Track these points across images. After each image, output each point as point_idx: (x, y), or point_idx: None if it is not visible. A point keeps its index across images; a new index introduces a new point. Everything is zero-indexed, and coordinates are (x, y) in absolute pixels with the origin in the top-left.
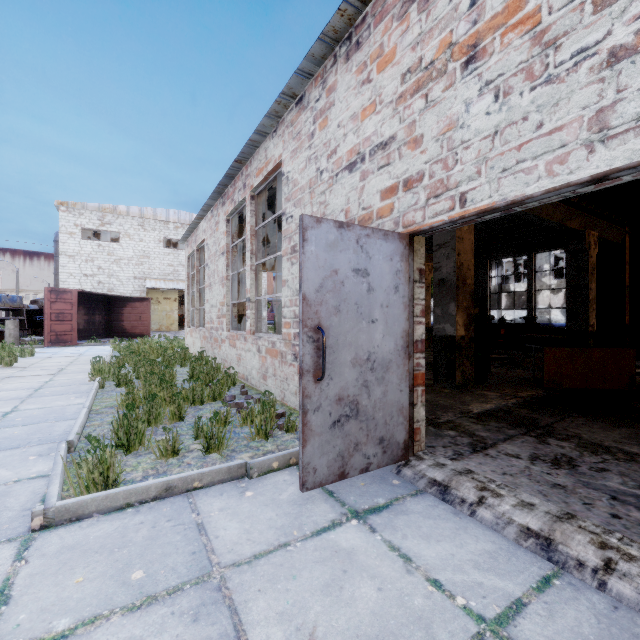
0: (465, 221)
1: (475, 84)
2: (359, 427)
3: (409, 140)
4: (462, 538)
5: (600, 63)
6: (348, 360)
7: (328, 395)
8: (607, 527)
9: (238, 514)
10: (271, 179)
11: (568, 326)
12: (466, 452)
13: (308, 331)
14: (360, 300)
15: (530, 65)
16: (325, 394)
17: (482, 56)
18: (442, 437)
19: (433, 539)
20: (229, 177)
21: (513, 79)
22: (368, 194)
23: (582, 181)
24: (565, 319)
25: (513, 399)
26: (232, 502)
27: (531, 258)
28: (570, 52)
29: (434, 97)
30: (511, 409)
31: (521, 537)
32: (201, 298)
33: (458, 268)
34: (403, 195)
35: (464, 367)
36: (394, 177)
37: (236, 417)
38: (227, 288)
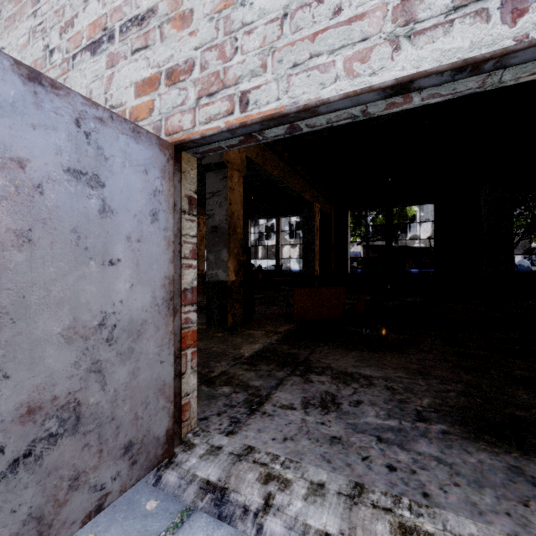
0: (246, 133)
1: None
2: (82, 445)
3: (174, 16)
4: None
5: None
6: (54, 332)
7: None
8: (393, 491)
9: None
10: None
11: (303, 271)
12: (243, 416)
13: None
14: (84, 225)
15: None
16: None
17: None
18: (216, 399)
19: None
20: None
21: None
22: (118, 86)
23: (386, 85)
24: (295, 267)
25: (275, 336)
26: None
27: (278, 220)
28: None
29: None
30: (275, 347)
31: None
32: None
33: (230, 216)
34: (166, 90)
35: (235, 310)
36: (154, 65)
37: None
38: None
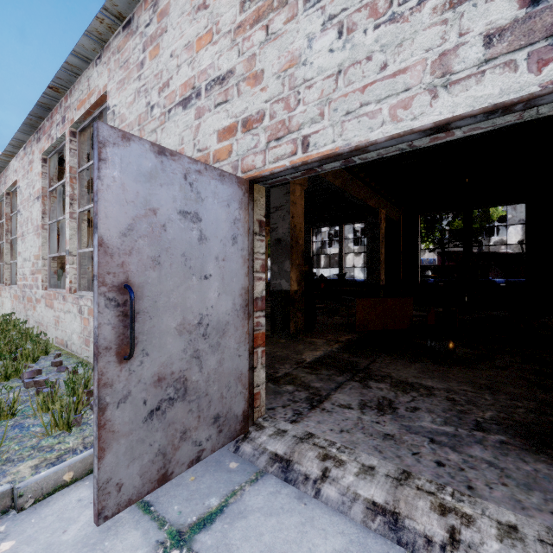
0: (307, 169)
1: (318, 18)
2: (188, 409)
3: (249, 75)
4: (310, 538)
5: (443, 4)
6: (172, 327)
7: (142, 377)
8: (438, 481)
9: None
10: (96, 114)
11: (367, 281)
12: (305, 410)
13: (108, 291)
14: (189, 250)
15: (374, 1)
16: (137, 376)
17: None
18: (281, 394)
19: (277, 552)
20: (44, 107)
21: (357, 15)
22: (204, 134)
23: (426, 128)
24: (360, 276)
25: (336, 344)
26: None
27: (341, 228)
28: None
29: (275, 29)
30: (336, 354)
31: (368, 517)
32: (13, 250)
33: (292, 229)
34: (242, 136)
35: (297, 318)
36: (232, 116)
37: (33, 401)
38: (43, 239)
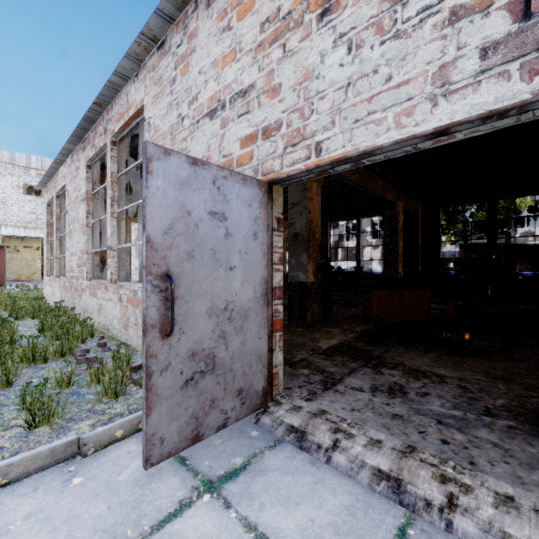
0: (320, 171)
1: (330, 36)
2: (216, 382)
3: (268, 89)
4: (320, 494)
5: (443, 21)
6: (203, 310)
7: (179, 351)
8: (442, 456)
9: (52, 518)
10: (133, 125)
11: (385, 273)
12: (319, 390)
13: (153, 279)
14: (217, 245)
15: (380, 20)
16: (175, 351)
17: (336, 9)
18: (298, 377)
19: (292, 503)
20: (89, 120)
21: (365, 32)
22: (228, 141)
23: (427, 133)
24: (379, 269)
25: (351, 334)
26: (48, 499)
27: (359, 221)
28: (416, 9)
29: (291, 47)
30: (351, 343)
31: (374, 481)
32: (62, 246)
33: (309, 224)
34: (262, 143)
35: (313, 308)
36: (253, 125)
37: (85, 374)
38: (88, 236)
